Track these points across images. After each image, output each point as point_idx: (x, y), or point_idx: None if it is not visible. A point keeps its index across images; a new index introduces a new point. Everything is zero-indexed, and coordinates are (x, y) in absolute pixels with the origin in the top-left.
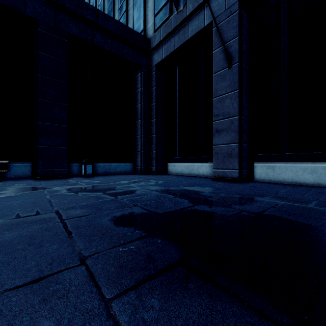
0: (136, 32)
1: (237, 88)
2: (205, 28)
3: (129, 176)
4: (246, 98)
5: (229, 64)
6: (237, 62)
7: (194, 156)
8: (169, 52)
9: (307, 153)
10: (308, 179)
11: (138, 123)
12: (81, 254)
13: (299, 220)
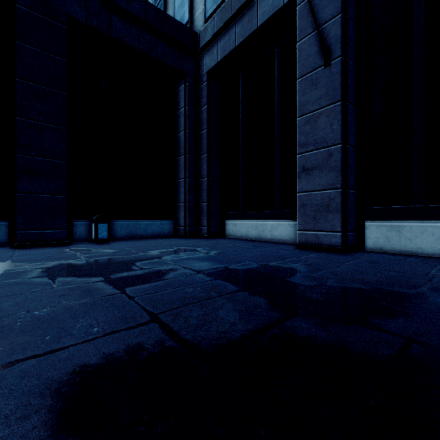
0: (177, 21)
1: (338, 98)
2: (284, 7)
3: (165, 241)
4: (353, 116)
5: (325, 61)
6: (339, 56)
7: (266, 210)
8: (227, 50)
9: None
10: None
11: (181, 160)
12: None
13: None
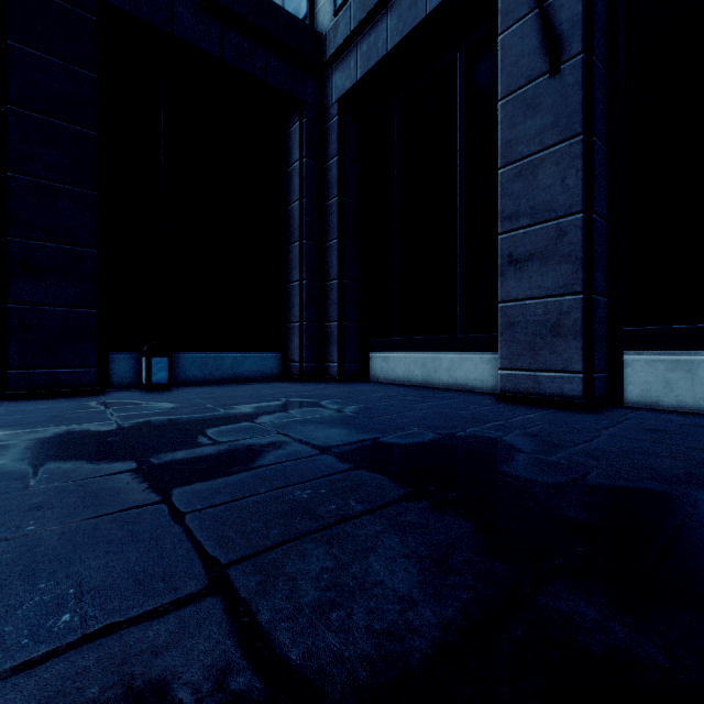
0: (287, 13)
1: (577, 130)
2: None
3: (267, 387)
4: (603, 162)
5: (552, 64)
6: (579, 53)
7: (441, 335)
8: (373, 60)
9: None
10: None
11: (295, 251)
12: None
13: None
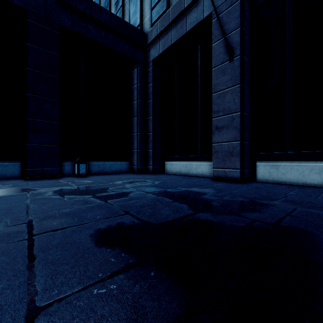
0: (132, 26)
1: (238, 82)
2: (204, 20)
3: (124, 175)
4: (248, 93)
5: (230, 58)
6: (239, 55)
7: (193, 155)
8: (166, 46)
9: (314, 151)
10: (316, 179)
11: (135, 120)
12: (33, 304)
13: None
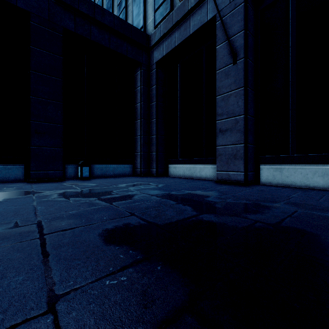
0: (135, 28)
1: (242, 85)
2: (207, 22)
3: (127, 179)
4: (252, 96)
5: (234, 60)
6: (242, 58)
7: (196, 158)
8: (170, 48)
9: (318, 154)
10: (319, 182)
11: (138, 123)
12: (52, 292)
13: (327, 235)
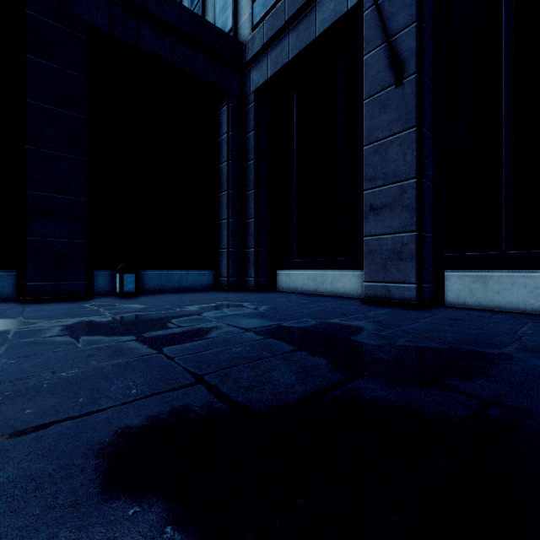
0: (218, 29)
1: (413, 124)
2: (348, 13)
3: (204, 295)
4: (431, 145)
5: (397, 79)
6: (414, 73)
7: (327, 258)
8: (279, 65)
9: None
10: None
11: (223, 198)
12: None
13: None
